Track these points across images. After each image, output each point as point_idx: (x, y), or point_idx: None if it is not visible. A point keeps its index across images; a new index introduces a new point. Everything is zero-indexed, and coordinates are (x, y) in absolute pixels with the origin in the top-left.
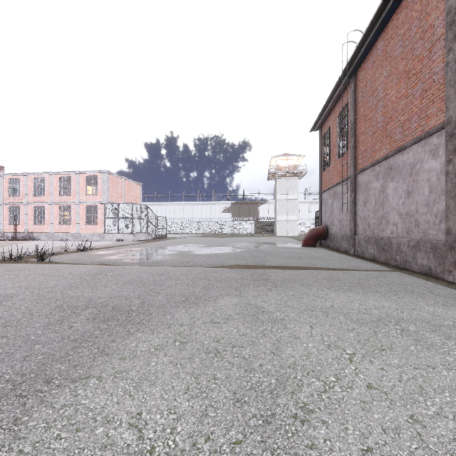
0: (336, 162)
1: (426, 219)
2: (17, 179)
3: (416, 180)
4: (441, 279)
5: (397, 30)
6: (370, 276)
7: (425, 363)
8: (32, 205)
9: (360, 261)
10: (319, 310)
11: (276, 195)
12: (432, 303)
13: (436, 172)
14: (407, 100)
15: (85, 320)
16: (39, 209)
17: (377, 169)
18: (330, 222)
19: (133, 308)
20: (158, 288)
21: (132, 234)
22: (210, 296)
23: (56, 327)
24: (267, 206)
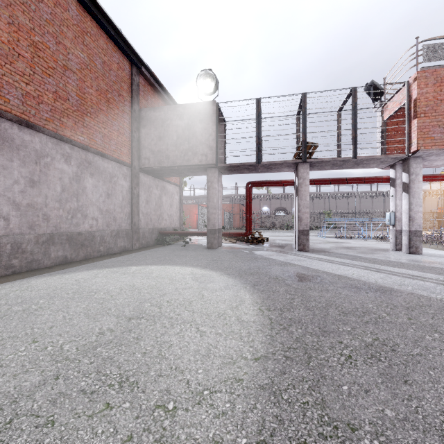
0: None
1: None
2: None
3: None
4: None
5: None
6: None
7: None
8: None
9: None
10: None
11: None
12: None
13: None
14: None
15: None
16: None
17: None
18: None
19: None
20: None
21: None
22: None
23: None
24: None
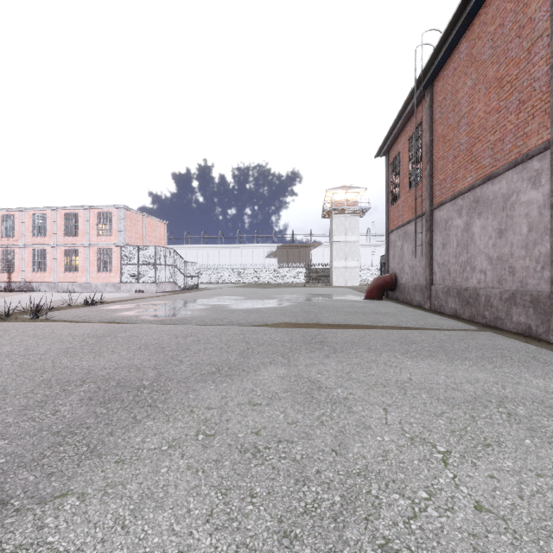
0: (407, 195)
1: (524, 264)
2: (11, 215)
3: (511, 216)
4: (544, 341)
5: (485, 27)
6: (454, 337)
7: (551, 466)
8: (30, 248)
9: (439, 317)
10: (394, 385)
11: (332, 236)
12: (541, 374)
13: (537, 204)
14: (499, 115)
15: (77, 401)
16: (39, 253)
17: (459, 203)
18: (399, 269)
19: (145, 384)
20: (181, 354)
21: (154, 283)
22: (249, 365)
23: (35, 412)
24: (321, 250)
